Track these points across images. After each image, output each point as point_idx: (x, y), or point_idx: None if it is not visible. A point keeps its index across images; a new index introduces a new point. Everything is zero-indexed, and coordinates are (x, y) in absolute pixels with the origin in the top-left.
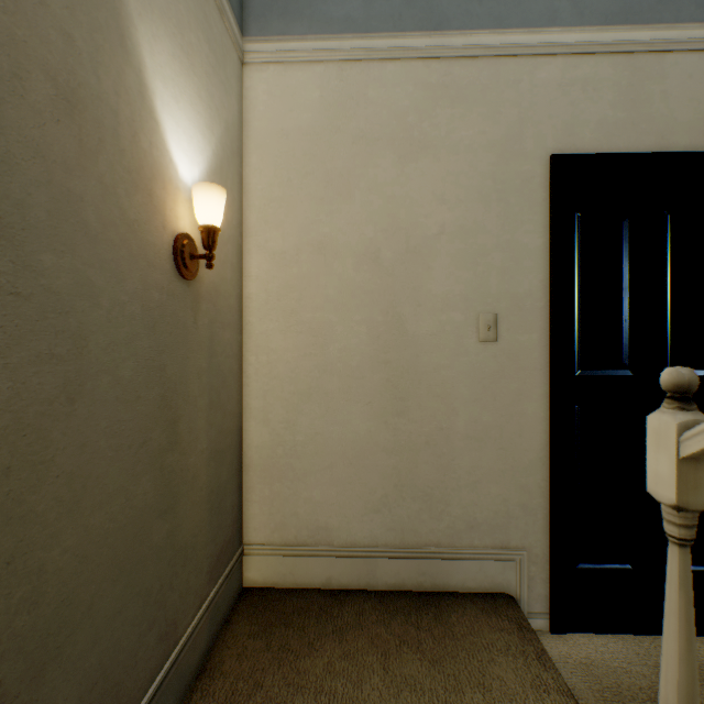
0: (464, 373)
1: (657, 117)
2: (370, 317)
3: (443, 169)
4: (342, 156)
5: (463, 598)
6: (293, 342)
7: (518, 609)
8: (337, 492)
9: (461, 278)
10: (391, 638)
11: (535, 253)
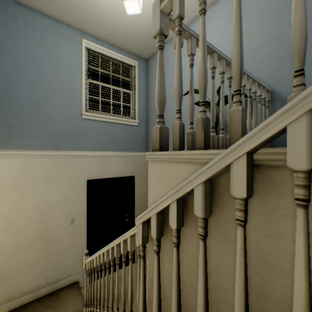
0: (66, 233)
1: (110, 170)
2: (37, 225)
3: (60, 184)
4: (28, 183)
5: (65, 288)
6: (9, 239)
7: (78, 284)
8: (26, 276)
9: (65, 210)
10: (43, 308)
11: (84, 201)
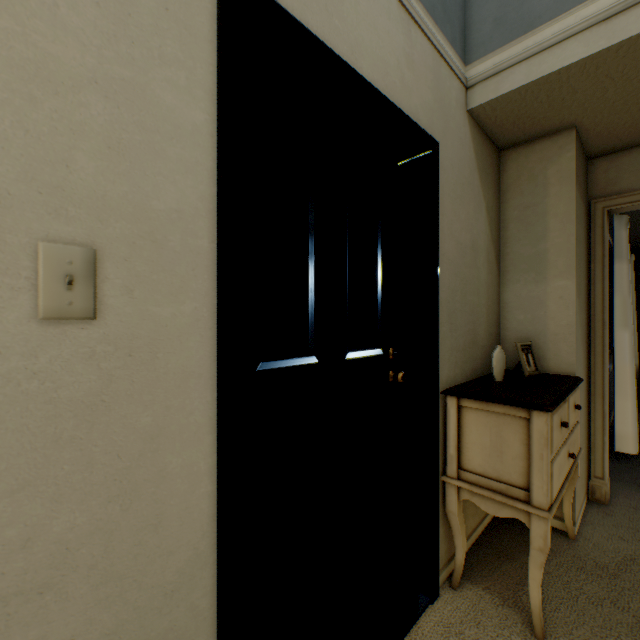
0: None
1: (349, 21)
2: None
3: None
4: None
5: None
6: None
7: None
8: None
9: None
10: None
11: (191, 136)
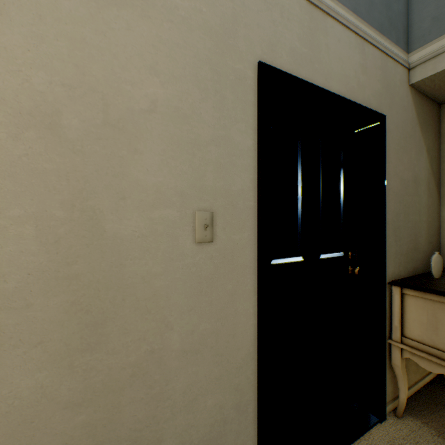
0: (180, 279)
1: (323, 62)
2: (41, 211)
3: (156, 33)
4: None
5: None
6: None
7: None
8: None
9: (176, 169)
10: None
11: (246, 153)
